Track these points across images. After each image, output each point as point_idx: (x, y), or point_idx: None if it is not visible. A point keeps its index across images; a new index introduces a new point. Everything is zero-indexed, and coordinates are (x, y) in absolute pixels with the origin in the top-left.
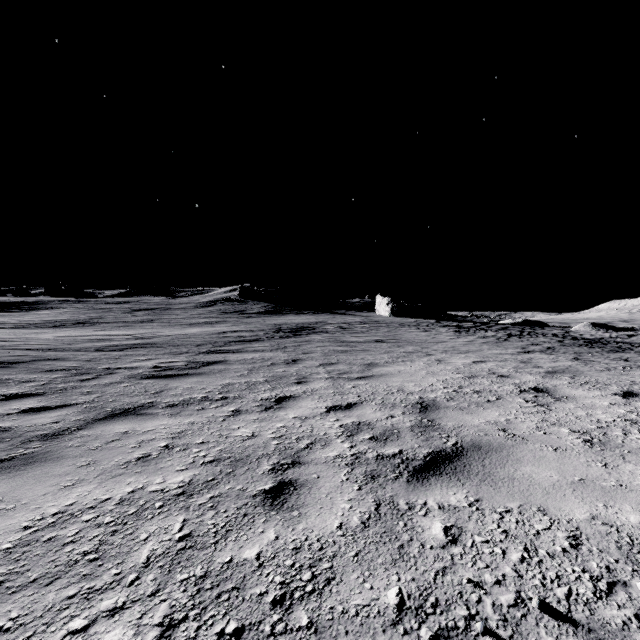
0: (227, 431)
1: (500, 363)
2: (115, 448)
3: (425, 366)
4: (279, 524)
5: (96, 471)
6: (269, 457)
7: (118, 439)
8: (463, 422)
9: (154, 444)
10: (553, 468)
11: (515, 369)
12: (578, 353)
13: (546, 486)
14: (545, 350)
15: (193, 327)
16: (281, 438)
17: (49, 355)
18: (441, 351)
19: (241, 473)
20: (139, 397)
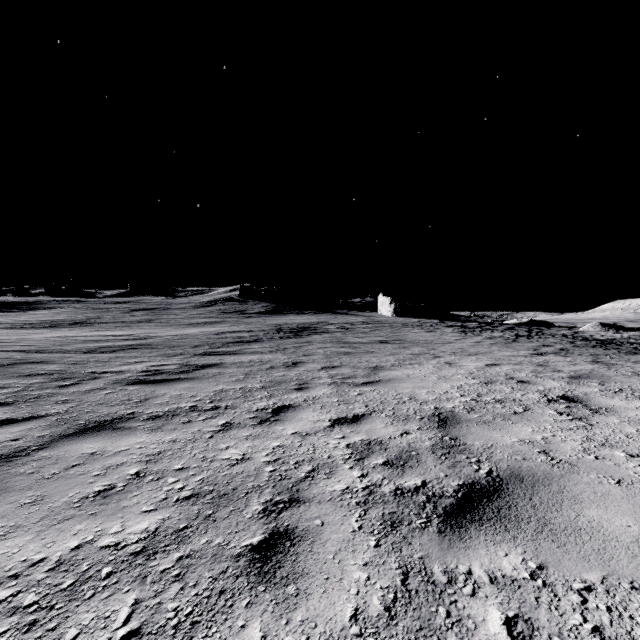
0: (213, 452)
1: (516, 366)
2: (74, 476)
3: (435, 370)
4: (268, 611)
5: (40, 512)
6: (261, 491)
7: (81, 463)
8: (492, 441)
9: (123, 471)
10: (626, 512)
11: (534, 373)
12: (595, 355)
13: (628, 543)
14: (559, 352)
15: (192, 327)
16: (277, 462)
17: (33, 357)
18: (449, 353)
19: (223, 517)
20: (119, 407)
